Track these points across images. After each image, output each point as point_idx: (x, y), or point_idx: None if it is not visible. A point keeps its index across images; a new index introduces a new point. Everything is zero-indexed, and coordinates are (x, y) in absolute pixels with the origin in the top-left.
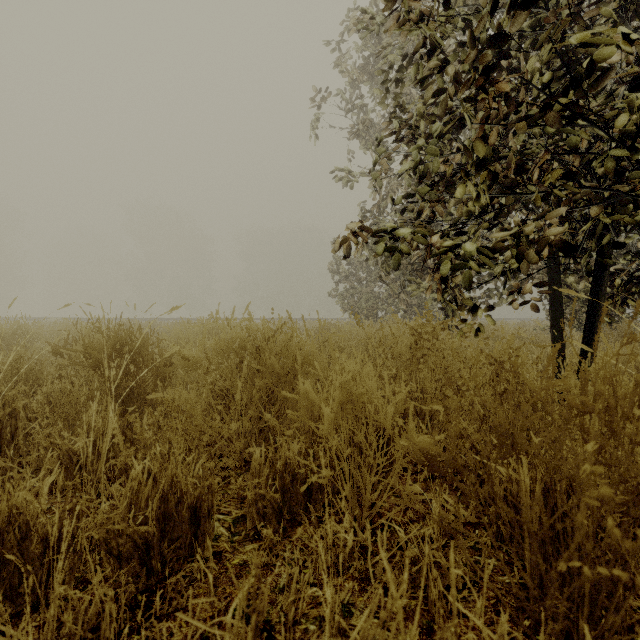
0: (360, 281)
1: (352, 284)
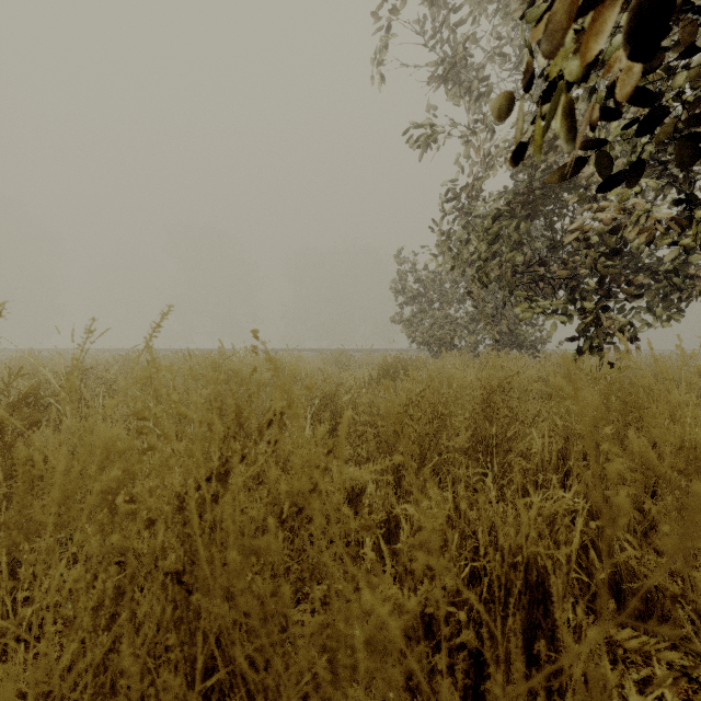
0: (432, 302)
1: (422, 306)
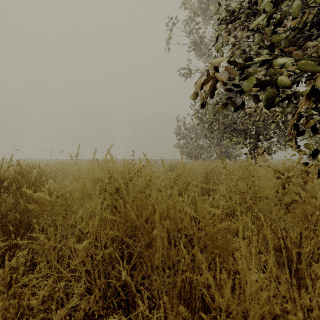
0: (192, 138)
1: (187, 140)
